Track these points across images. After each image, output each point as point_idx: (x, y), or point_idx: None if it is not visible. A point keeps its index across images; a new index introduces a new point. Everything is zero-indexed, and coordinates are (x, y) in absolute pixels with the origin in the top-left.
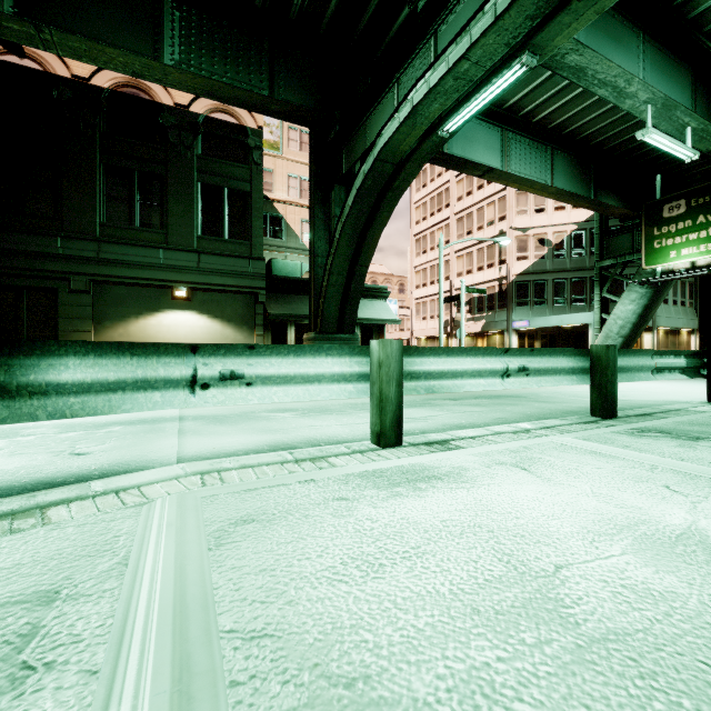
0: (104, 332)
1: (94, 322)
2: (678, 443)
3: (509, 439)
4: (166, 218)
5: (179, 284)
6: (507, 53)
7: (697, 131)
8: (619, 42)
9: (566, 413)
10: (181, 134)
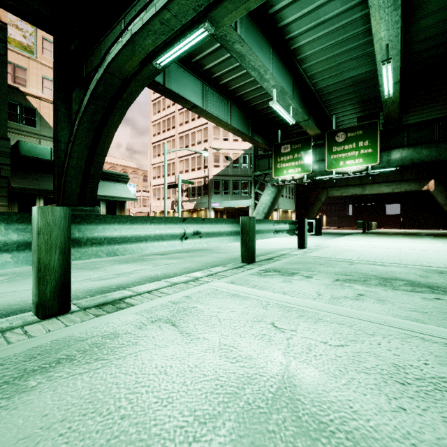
0: None
1: None
2: (283, 279)
3: (179, 289)
4: None
5: None
6: (196, 18)
7: (294, 109)
8: (261, 48)
9: (230, 260)
10: None
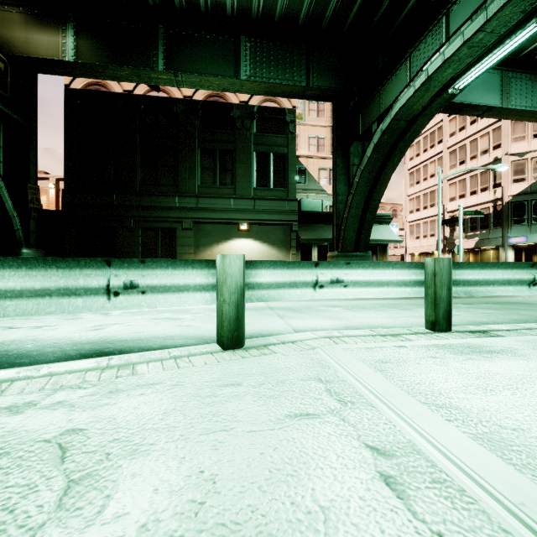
0: (200, 254)
1: (195, 248)
2: None
3: None
4: (234, 178)
5: (242, 221)
6: (521, 17)
7: None
8: None
9: None
10: (243, 121)
